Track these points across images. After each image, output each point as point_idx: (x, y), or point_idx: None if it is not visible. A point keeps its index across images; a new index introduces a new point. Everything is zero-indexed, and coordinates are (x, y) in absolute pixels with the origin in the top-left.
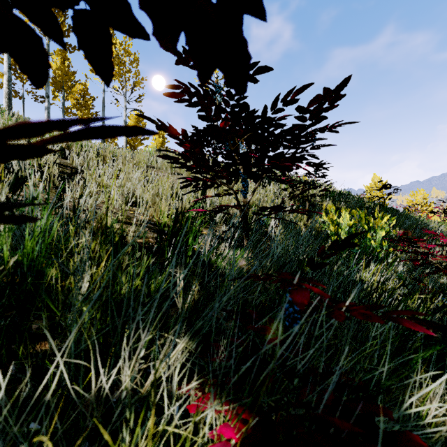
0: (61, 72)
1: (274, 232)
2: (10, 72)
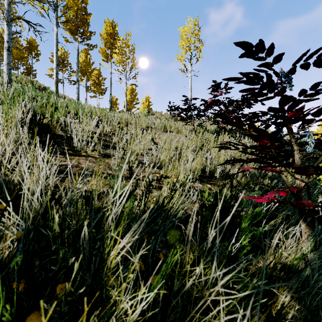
0: (85, 64)
1: (263, 184)
2: (57, 68)
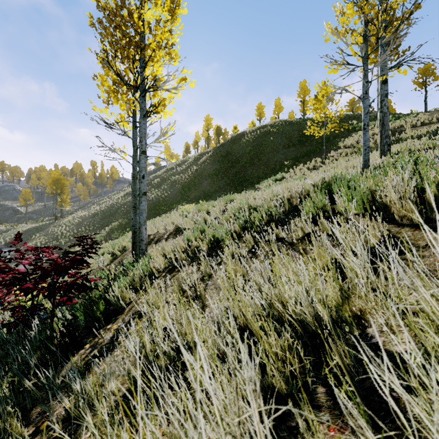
0: None
1: None
2: None
